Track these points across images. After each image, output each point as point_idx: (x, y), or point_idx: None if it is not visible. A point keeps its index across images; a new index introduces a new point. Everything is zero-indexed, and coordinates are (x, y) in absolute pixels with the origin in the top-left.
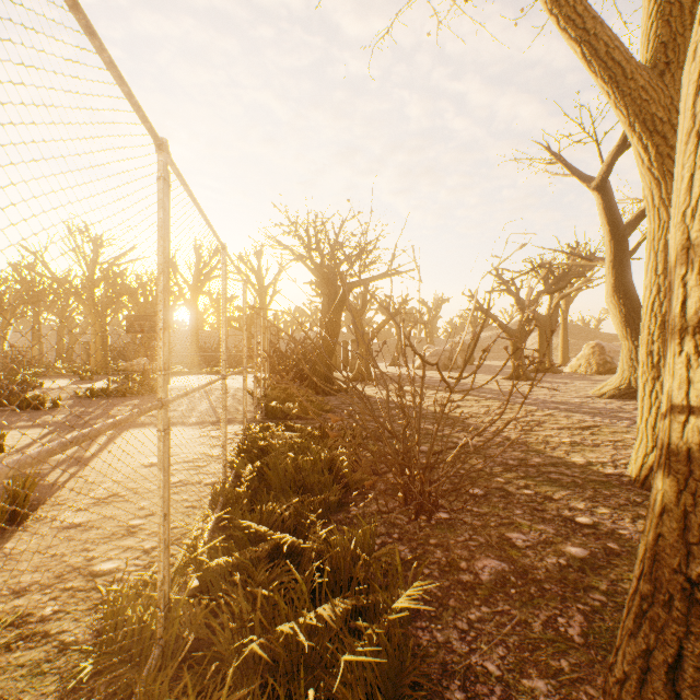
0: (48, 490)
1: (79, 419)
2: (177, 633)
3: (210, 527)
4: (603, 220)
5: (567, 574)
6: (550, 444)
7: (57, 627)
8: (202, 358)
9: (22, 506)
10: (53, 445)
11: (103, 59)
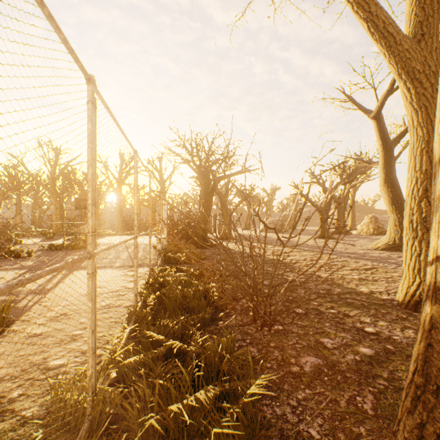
0: (21, 311)
1: (44, 264)
2: (102, 410)
3: (126, 336)
4: (378, 138)
5: (361, 367)
6: (346, 280)
7: (20, 406)
8: (120, 224)
9: (2, 322)
10: (1, 287)
11: (44, 13)
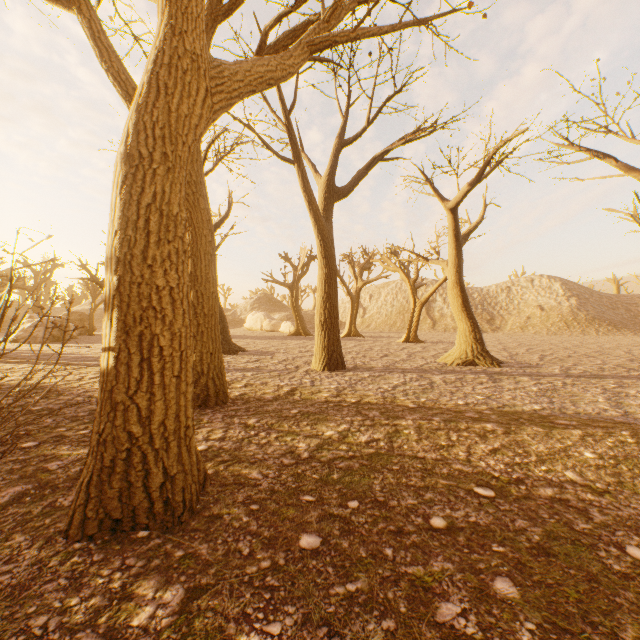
0: None
1: None
2: None
3: None
4: None
5: None
6: None
7: None
8: None
9: None
10: None
11: None
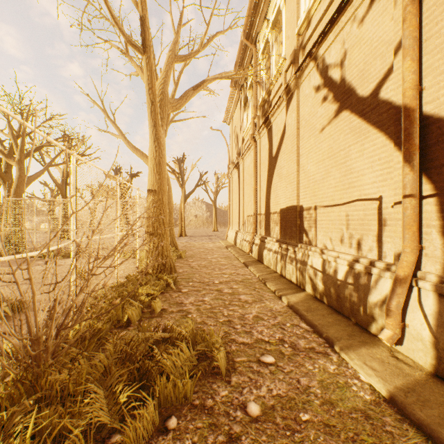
0: None
1: None
2: None
3: None
4: None
5: None
6: None
7: None
8: None
9: None
10: None
11: None
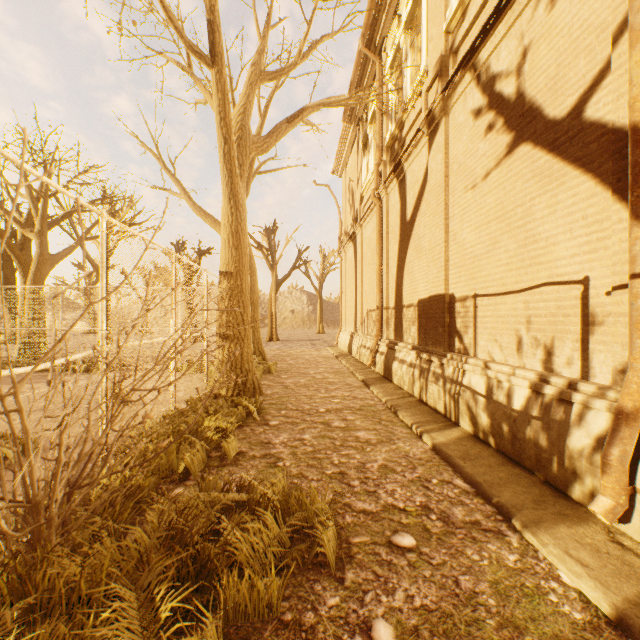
0: None
1: None
2: None
3: None
4: None
5: None
6: None
7: None
8: None
9: None
10: None
11: None
